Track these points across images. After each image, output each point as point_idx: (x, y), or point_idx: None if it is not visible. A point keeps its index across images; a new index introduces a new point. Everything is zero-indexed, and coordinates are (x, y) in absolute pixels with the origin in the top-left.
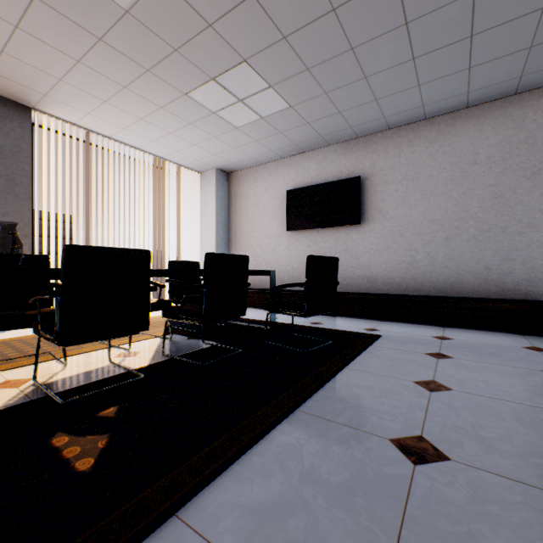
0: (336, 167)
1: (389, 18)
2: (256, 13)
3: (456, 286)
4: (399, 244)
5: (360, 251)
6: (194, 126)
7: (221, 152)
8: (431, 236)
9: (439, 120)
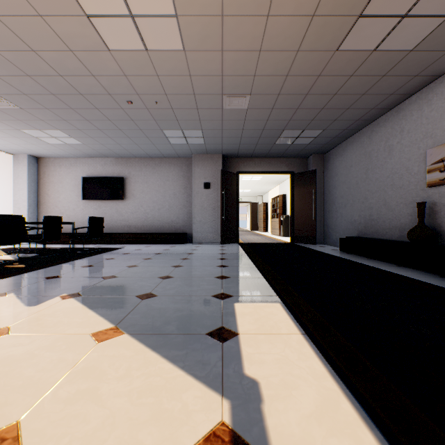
0: (112, 170)
1: (122, 135)
2: (66, 123)
3: (162, 228)
4: (141, 210)
5: (124, 213)
6: (19, 138)
7: (36, 149)
8: (153, 207)
9: (157, 160)
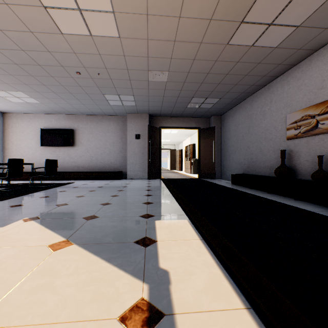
0: (64, 123)
1: (72, 97)
2: (27, 86)
3: (104, 168)
4: (87, 154)
5: (74, 156)
6: None
7: (1, 106)
8: (97, 152)
9: (99, 116)
